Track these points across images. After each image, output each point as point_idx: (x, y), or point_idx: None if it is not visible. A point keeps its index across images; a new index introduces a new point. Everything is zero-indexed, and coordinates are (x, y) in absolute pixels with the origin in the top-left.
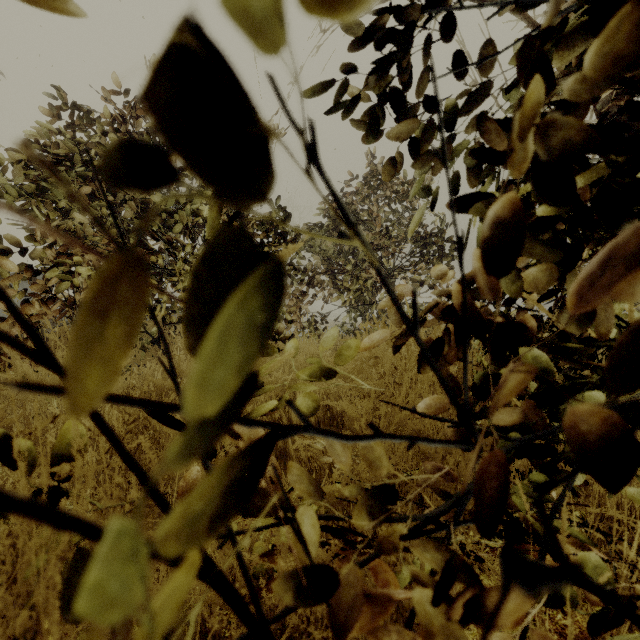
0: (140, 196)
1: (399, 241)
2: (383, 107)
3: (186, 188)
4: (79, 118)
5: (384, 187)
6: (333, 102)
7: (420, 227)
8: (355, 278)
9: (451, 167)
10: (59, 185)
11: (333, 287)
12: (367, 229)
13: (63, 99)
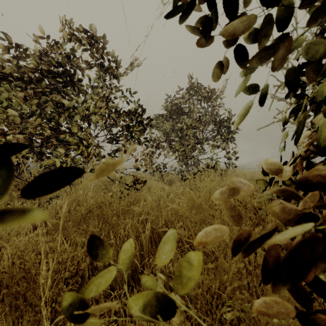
0: (56, 98)
1: (205, 124)
2: (215, 15)
3: (83, 94)
4: (19, 52)
5: (198, 94)
6: (171, 10)
7: (217, 116)
8: (182, 144)
9: (281, 66)
10: (4, 92)
11: (169, 148)
12: (188, 117)
13: (9, 41)
